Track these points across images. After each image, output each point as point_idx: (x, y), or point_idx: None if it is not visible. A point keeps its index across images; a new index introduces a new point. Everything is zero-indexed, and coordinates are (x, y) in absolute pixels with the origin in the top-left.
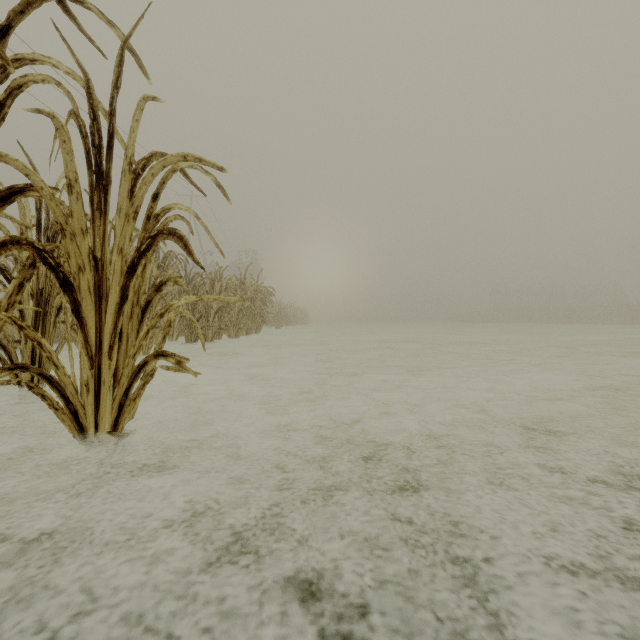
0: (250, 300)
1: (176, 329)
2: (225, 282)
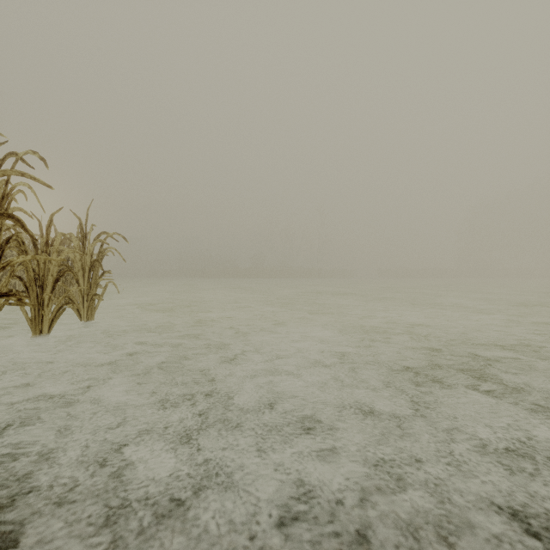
0: None
1: None
2: None
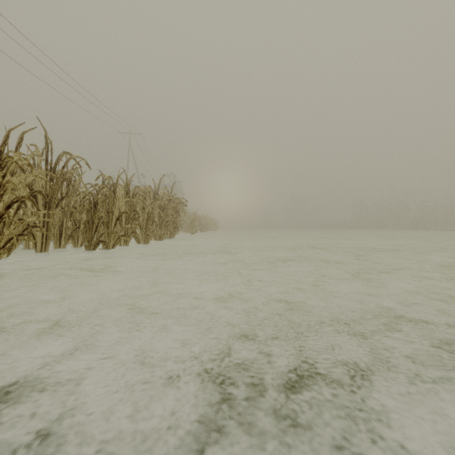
0: (162, 208)
1: (81, 235)
2: (132, 189)
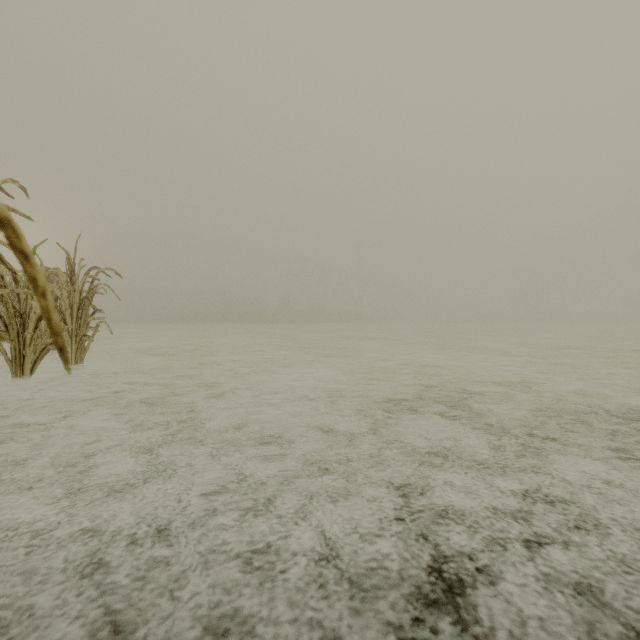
0: None
1: None
2: None
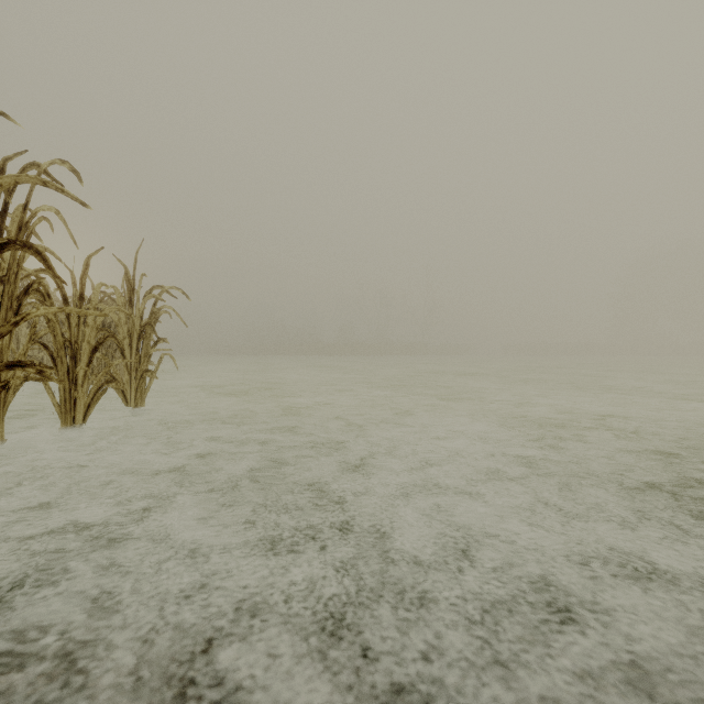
0: None
1: None
2: None
